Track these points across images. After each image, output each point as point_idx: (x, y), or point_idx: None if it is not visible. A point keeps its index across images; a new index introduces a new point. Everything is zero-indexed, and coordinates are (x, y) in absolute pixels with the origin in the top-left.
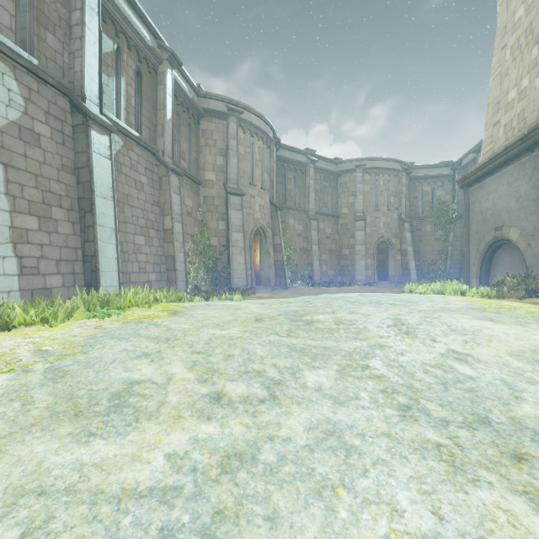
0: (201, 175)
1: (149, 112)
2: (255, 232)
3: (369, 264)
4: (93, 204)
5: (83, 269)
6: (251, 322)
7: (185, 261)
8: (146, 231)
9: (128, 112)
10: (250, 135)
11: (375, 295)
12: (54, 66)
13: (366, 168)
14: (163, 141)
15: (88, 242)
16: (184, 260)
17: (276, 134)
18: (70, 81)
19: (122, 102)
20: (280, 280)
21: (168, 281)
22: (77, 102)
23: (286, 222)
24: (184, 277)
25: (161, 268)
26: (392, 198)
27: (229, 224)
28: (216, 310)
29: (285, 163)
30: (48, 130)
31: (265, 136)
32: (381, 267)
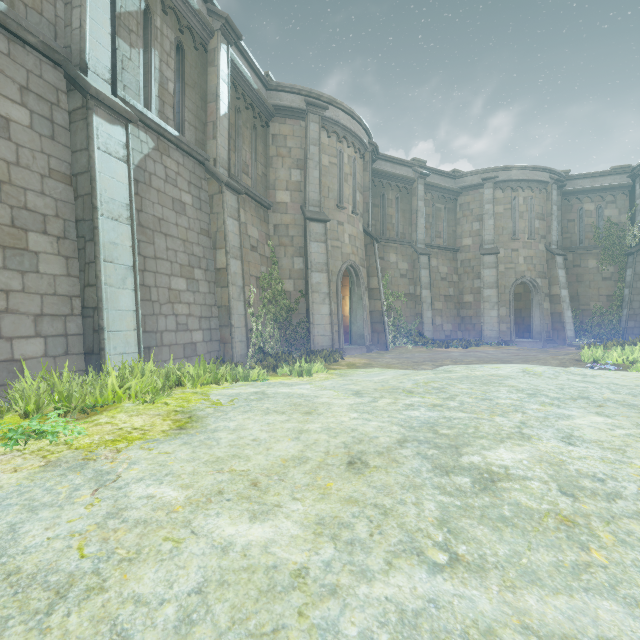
0: (271, 196)
1: (195, 104)
2: (344, 273)
3: (502, 315)
4: (95, 227)
5: (83, 328)
6: (337, 470)
7: (246, 313)
8: (188, 271)
9: (163, 101)
10: (337, 139)
11: (553, 372)
12: (39, 20)
13: (498, 182)
14: (215, 144)
15: (88, 286)
16: (243, 312)
17: (372, 139)
18: (66, 45)
19: (153, 86)
20: (378, 338)
21: (221, 342)
22: (72, 73)
23: (386, 259)
24: (243, 336)
25: (211, 323)
26: (537, 222)
27: (308, 261)
28: (269, 415)
29: (384, 180)
30: (25, 115)
31: (358, 142)
32: (516, 318)
